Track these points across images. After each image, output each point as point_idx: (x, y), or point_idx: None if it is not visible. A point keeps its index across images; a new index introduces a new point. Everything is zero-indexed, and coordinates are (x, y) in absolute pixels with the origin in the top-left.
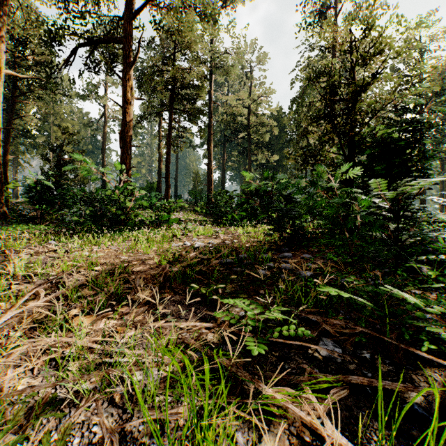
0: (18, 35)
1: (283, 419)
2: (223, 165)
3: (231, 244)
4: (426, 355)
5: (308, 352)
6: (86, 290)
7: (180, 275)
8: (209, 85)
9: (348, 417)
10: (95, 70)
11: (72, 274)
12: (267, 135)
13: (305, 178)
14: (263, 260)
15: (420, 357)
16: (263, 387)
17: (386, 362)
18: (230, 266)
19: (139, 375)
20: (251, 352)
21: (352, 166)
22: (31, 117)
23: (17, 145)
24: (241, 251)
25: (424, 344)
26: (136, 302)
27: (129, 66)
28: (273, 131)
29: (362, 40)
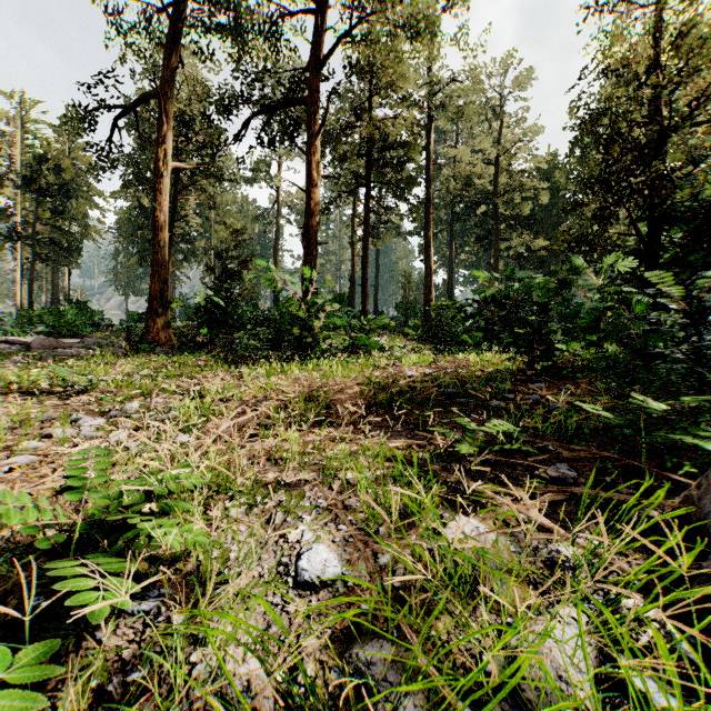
0: (181, 114)
1: (491, 512)
2: (450, 261)
3: (454, 370)
4: (683, 479)
5: (534, 473)
6: (285, 413)
7: (387, 402)
8: (427, 137)
9: (562, 518)
10: (270, 145)
11: (265, 400)
12: (528, 205)
13: (600, 274)
14: (499, 392)
15: (682, 487)
16: (472, 484)
17: (631, 487)
18: (452, 397)
19: (351, 475)
20: (462, 452)
21: (654, 251)
22: (191, 215)
23: (174, 253)
24: (469, 381)
25: (683, 468)
26: (340, 425)
27: (315, 134)
28: (539, 196)
29: (670, 50)
